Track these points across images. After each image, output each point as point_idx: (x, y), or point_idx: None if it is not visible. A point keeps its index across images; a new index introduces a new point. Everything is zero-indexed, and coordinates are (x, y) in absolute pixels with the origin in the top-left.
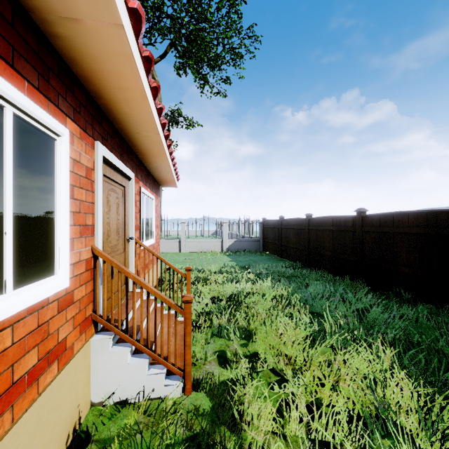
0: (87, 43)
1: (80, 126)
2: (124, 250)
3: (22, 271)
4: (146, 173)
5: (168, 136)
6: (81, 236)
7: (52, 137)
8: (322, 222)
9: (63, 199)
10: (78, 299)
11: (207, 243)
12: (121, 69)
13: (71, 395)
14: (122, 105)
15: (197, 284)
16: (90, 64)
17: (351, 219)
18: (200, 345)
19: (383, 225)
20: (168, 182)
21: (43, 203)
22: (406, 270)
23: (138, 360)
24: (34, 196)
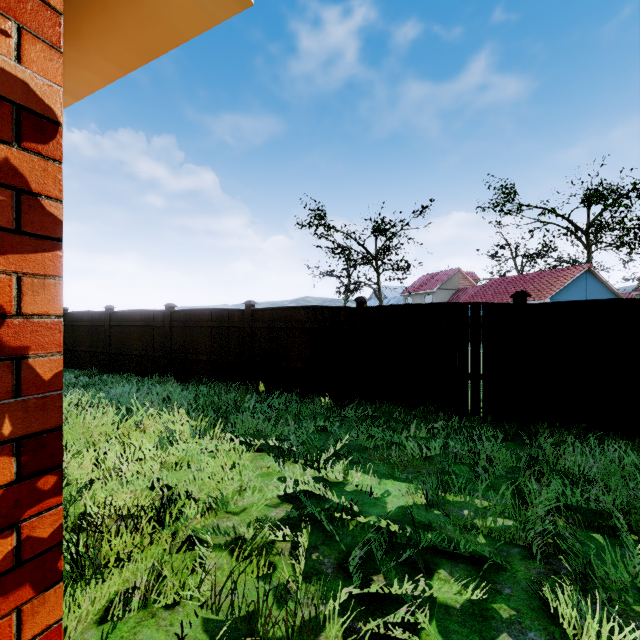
0: None
1: None
2: None
3: None
4: None
5: None
6: None
7: None
8: (128, 317)
9: None
10: None
11: None
12: None
13: None
14: None
15: None
16: None
17: (161, 314)
18: None
19: (189, 320)
20: None
21: None
22: (205, 358)
23: None
24: None
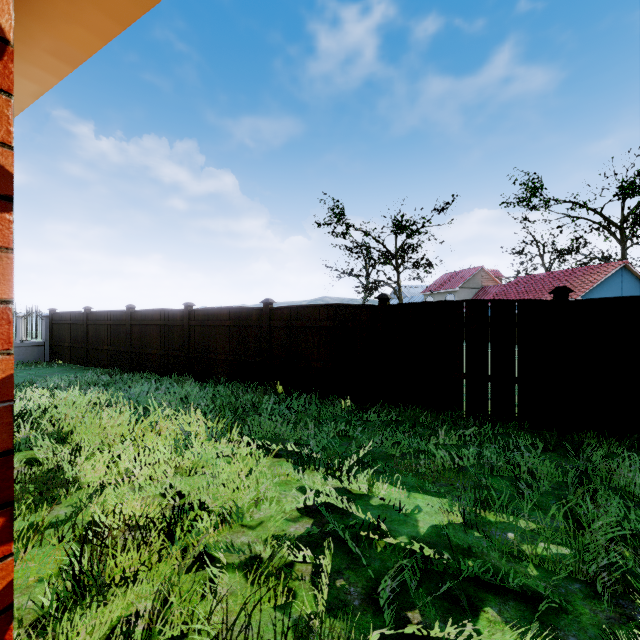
0: None
1: None
2: None
3: None
4: None
5: None
6: None
7: None
8: (148, 316)
9: None
10: None
11: None
12: None
13: None
14: None
15: None
16: None
17: (180, 313)
18: None
19: (207, 319)
20: None
21: None
22: (223, 357)
23: None
24: None
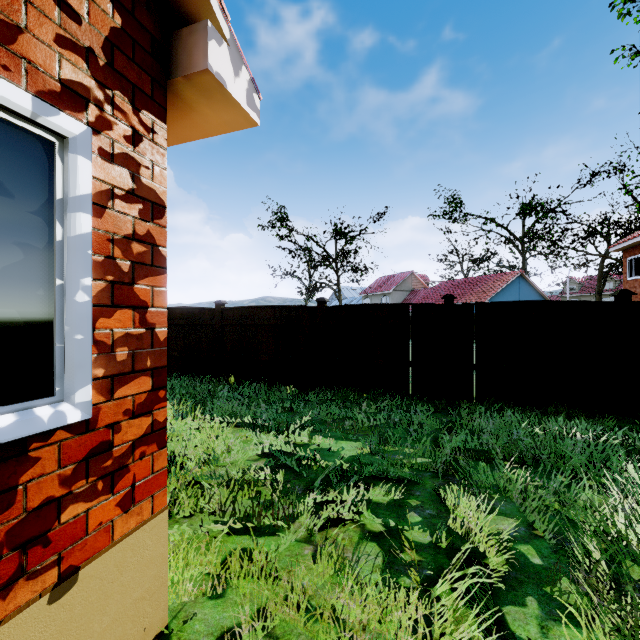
0: None
1: None
2: None
3: None
4: None
5: None
6: None
7: None
8: None
9: None
10: None
11: None
12: None
13: None
14: None
15: None
16: None
17: None
18: None
19: None
20: None
21: None
22: (175, 354)
23: None
24: None
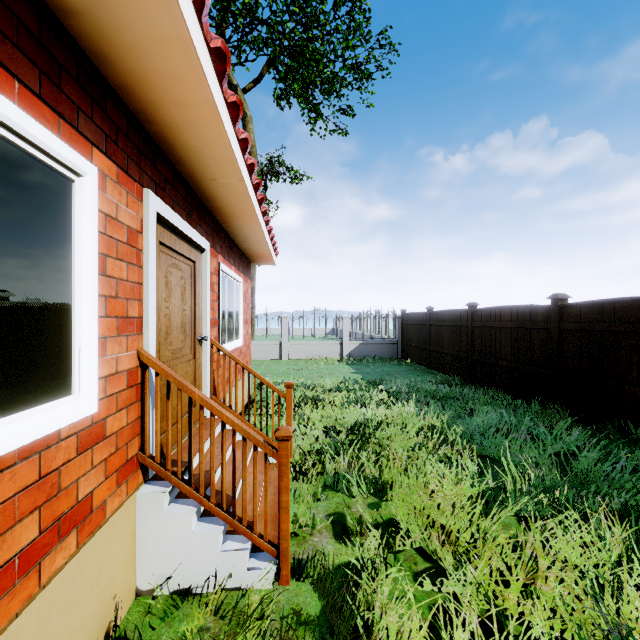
0: (118, 23)
1: (117, 164)
2: (194, 356)
3: (11, 390)
4: (230, 244)
5: (258, 186)
6: (120, 334)
7: (67, 176)
8: (494, 316)
9: (86, 275)
10: (113, 432)
11: (319, 347)
12: (175, 67)
13: (102, 581)
14: (184, 133)
15: (304, 407)
16: (129, 62)
17: (542, 311)
18: (306, 504)
19: (596, 320)
20: (261, 258)
21: (51, 281)
22: (638, 392)
23: (208, 528)
24: (34, 269)
